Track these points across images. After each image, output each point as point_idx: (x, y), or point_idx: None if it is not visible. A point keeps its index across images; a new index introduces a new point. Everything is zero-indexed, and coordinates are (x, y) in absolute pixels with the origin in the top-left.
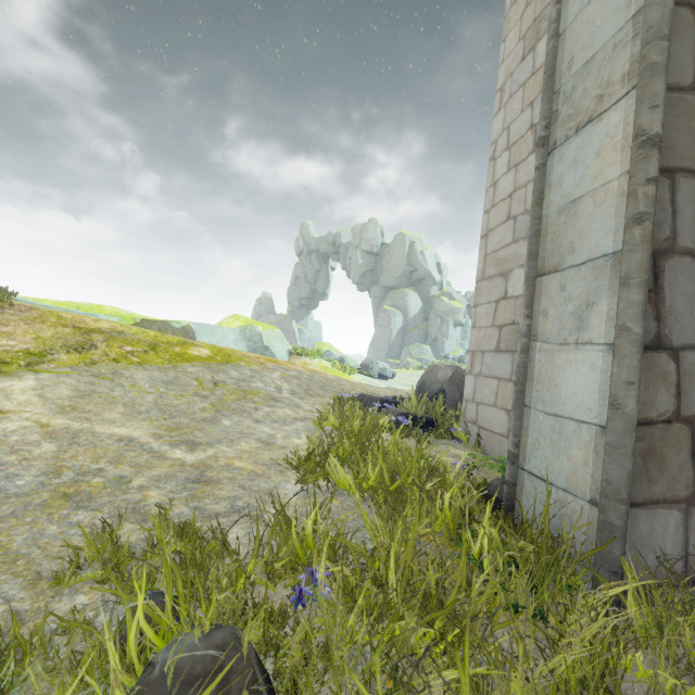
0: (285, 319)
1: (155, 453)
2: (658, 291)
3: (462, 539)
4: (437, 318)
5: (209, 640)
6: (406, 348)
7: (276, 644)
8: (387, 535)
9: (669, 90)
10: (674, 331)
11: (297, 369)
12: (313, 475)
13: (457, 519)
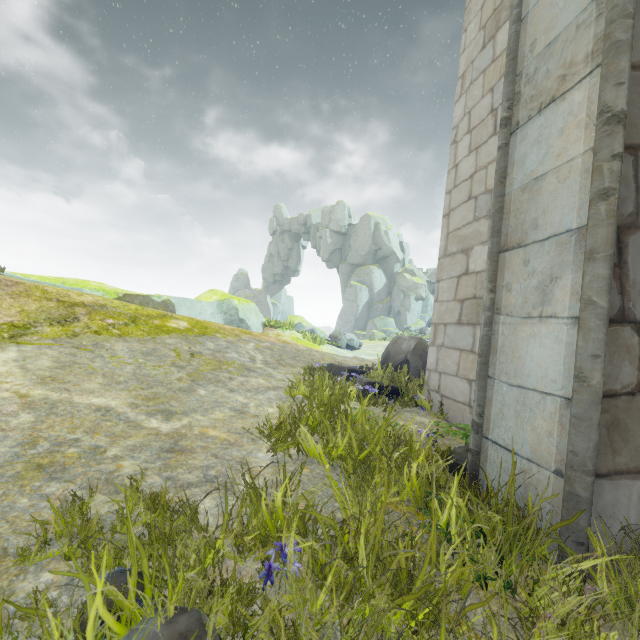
0: (259, 294)
1: (131, 422)
2: (622, 266)
3: (429, 508)
4: (400, 293)
5: (172, 626)
6: (372, 320)
7: (244, 624)
8: (356, 507)
9: (632, 69)
10: (638, 305)
11: (270, 341)
12: (284, 444)
13: (424, 488)
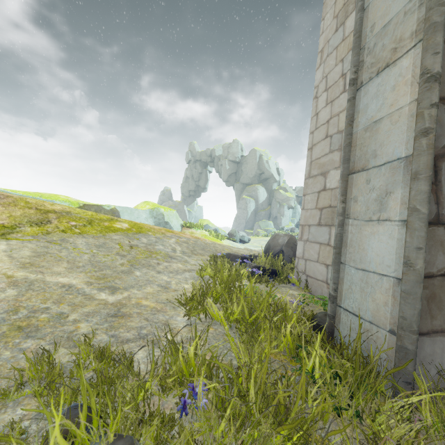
0: (179, 204)
1: (87, 295)
2: (437, 183)
3: (299, 357)
4: (276, 204)
5: None
6: (257, 222)
7: None
8: (247, 357)
9: (444, 43)
10: None
11: (186, 237)
12: (195, 310)
13: (295, 342)
